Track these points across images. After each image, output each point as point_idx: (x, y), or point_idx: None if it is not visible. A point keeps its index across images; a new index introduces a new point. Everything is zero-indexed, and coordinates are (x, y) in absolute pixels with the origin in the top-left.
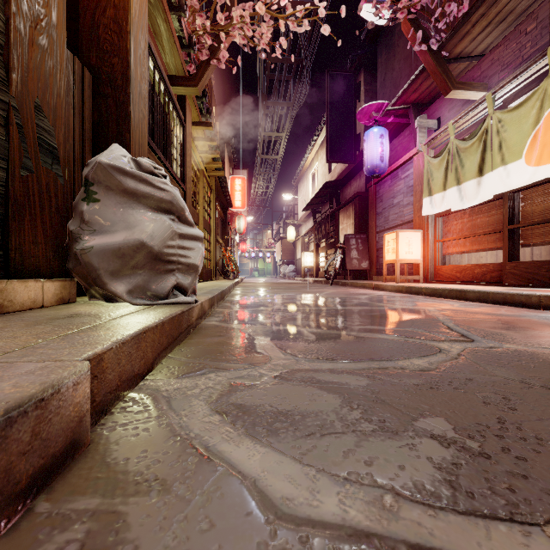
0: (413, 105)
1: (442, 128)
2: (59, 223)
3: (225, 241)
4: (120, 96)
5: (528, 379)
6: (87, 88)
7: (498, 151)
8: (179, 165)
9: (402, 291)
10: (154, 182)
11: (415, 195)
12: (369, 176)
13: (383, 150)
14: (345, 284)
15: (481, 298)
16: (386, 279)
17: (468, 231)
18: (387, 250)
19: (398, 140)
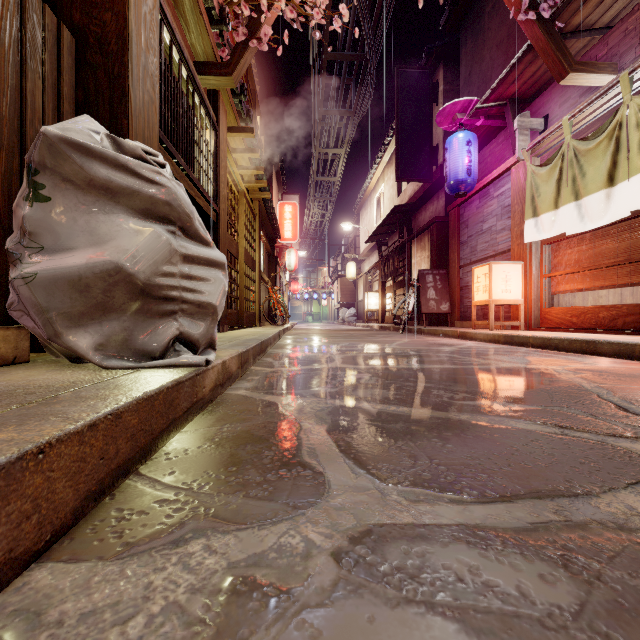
0: (511, 101)
1: (552, 127)
2: (1, 239)
3: (272, 280)
4: (115, 67)
5: None
6: (66, 54)
7: (639, 151)
8: (209, 179)
9: (499, 341)
10: (139, 170)
11: (513, 217)
12: (450, 197)
13: (471, 161)
14: (419, 332)
15: (622, 352)
16: (475, 325)
17: (589, 262)
18: (476, 288)
19: (488, 149)
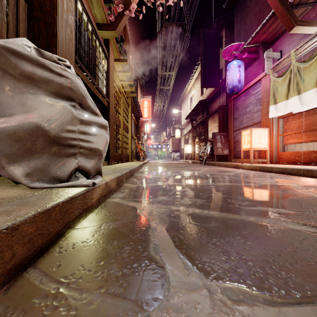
0: (262, 43)
1: (284, 56)
2: None
3: (138, 138)
4: (49, 19)
5: None
6: (21, 12)
7: None
8: (104, 85)
9: (256, 170)
10: (52, 68)
11: (263, 104)
12: (228, 95)
13: (240, 75)
14: (213, 164)
15: None
16: (242, 161)
17: (305, 127)
18: (243, 142)
19: (249, 70)
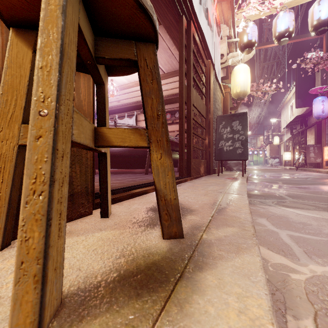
0: None
1: None
2: None
3: None
4: None
5: (300, 180)
6: None
7: None
8: None
9: (327, 173)
10: None
11: None
12: None
13: (324, 107)
14: (305, 170)
15: None
16: (324, 168)
17: None
18: (324, 154)
19: None
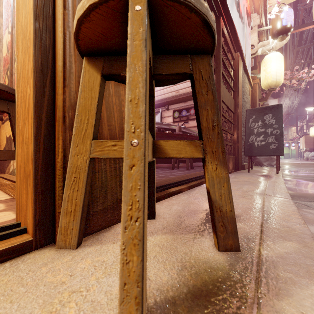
0: None
1: None
2: None
3: None
4: None
5: None
6: None
7: None
8: None
9: None
10: None
11: None
12: None
13: None
14: None
15: None
16: None
17: None
18: None
19: None
